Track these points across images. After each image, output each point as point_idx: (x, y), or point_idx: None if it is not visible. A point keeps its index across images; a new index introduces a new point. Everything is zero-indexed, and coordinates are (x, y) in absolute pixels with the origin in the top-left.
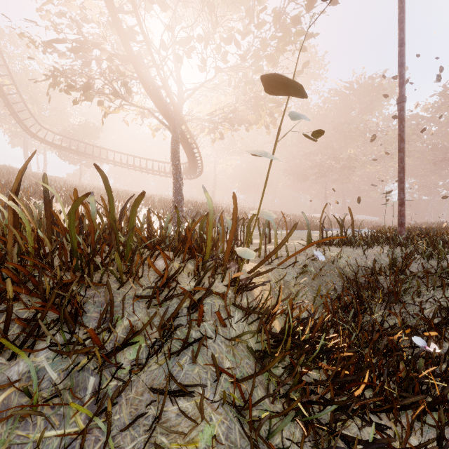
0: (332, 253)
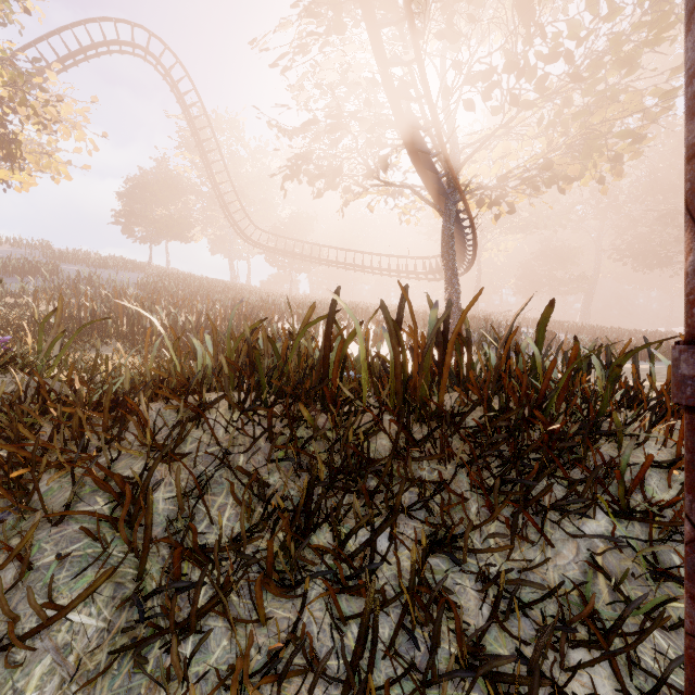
0: None
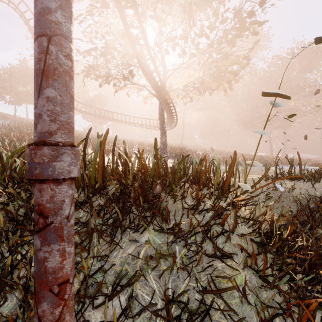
0: (287, 185)
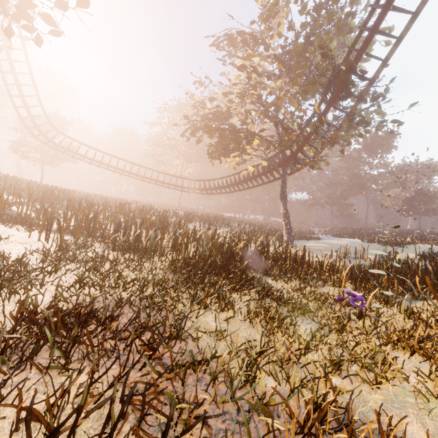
0: None
